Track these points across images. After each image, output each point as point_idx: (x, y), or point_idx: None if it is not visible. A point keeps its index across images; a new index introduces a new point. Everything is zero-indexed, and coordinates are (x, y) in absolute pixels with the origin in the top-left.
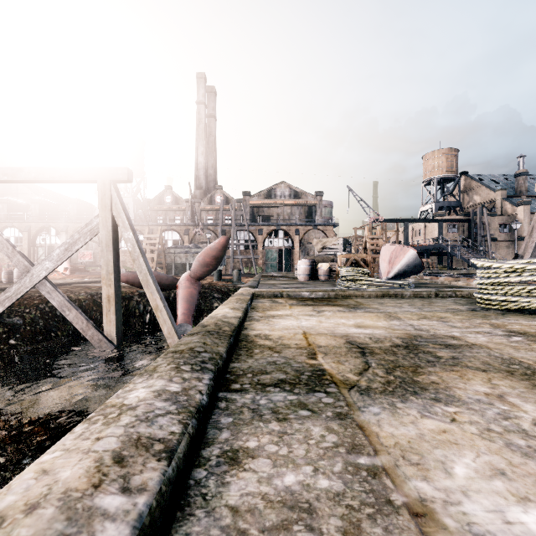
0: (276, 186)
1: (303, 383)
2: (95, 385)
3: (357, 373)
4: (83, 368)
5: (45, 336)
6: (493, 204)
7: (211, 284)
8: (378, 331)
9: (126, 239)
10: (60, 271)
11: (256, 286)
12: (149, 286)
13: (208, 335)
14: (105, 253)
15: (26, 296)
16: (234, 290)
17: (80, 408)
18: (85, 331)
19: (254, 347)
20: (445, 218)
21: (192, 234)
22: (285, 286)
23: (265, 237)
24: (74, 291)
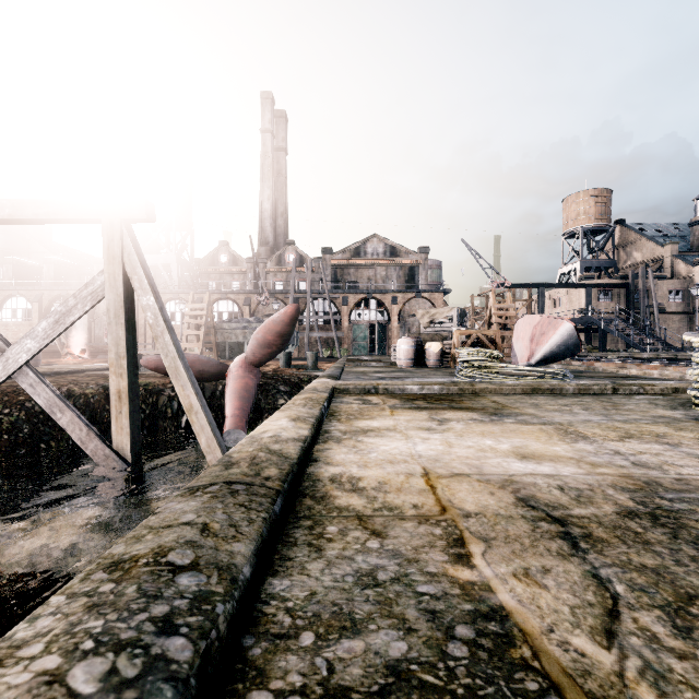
0: (367, 240)
1: (463, 694)
2: (91, 528)
3: (596, 629)
4: (79, 499)
5: (31, 448)
6: (660, 263)
7: (276, 372)
8: (565, 468)
9: (144, 306)
10: (76, 354)
11: (339, 375)
12: (179, 377)
13: (223, 496)
14: (114, 327)
15: (9, 389)
16: (308, 380)
17: (60, 570)
18: (84, 442)
19: (326, 515)
20: (594, 282)
21: (254, 304)
22: (380, 374)
23: (351, 308)
24: (80, 383)
